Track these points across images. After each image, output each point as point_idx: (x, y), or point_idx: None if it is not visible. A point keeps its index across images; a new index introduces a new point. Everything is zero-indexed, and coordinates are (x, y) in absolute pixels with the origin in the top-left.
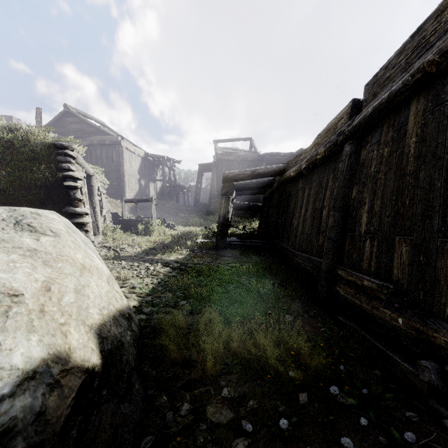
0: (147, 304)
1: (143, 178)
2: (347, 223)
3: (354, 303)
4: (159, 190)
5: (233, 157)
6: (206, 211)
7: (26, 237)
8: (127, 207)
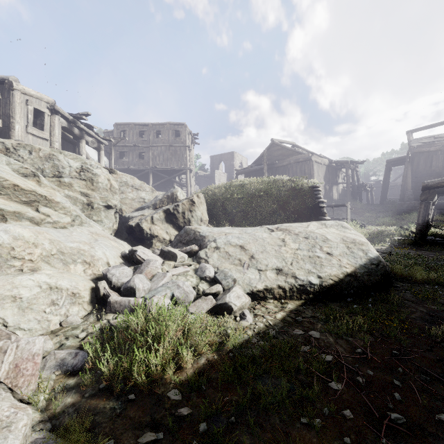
0: None
1: (327, 183)
2: None
3: None
4: (341, 192)
5: (436, 147)
6: (397, 210)
7: (348, 230)
8: None
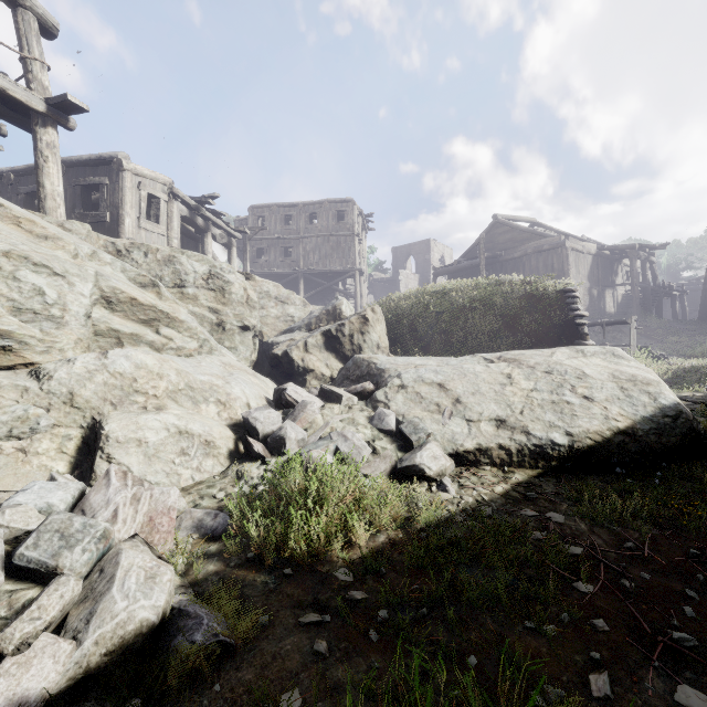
0: None
1: (594, 285)
2: None
3: None
4: (622, 299)
5: None
6: None
7: (624, 362)
8: None
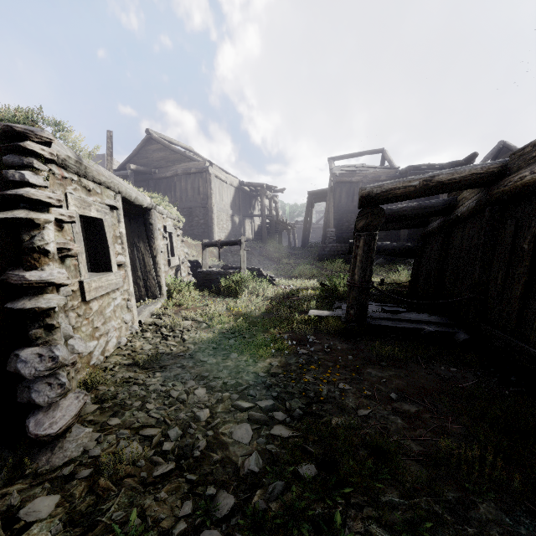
0: None
1: (236, 213)
2: None
3: None
4: (258, 229)
5: (357, 177)
6: (318, 255)
7: None
8: (215, 252)
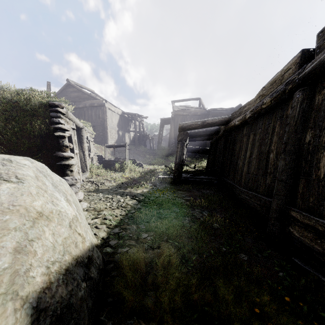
0: (113, 237)
1: (120, 129)
2: (300, 166)
3: (313, 248)
4: (132, 138)
5: (186, 112)
6: (166, 153)
7: None
8: (109, 151)
